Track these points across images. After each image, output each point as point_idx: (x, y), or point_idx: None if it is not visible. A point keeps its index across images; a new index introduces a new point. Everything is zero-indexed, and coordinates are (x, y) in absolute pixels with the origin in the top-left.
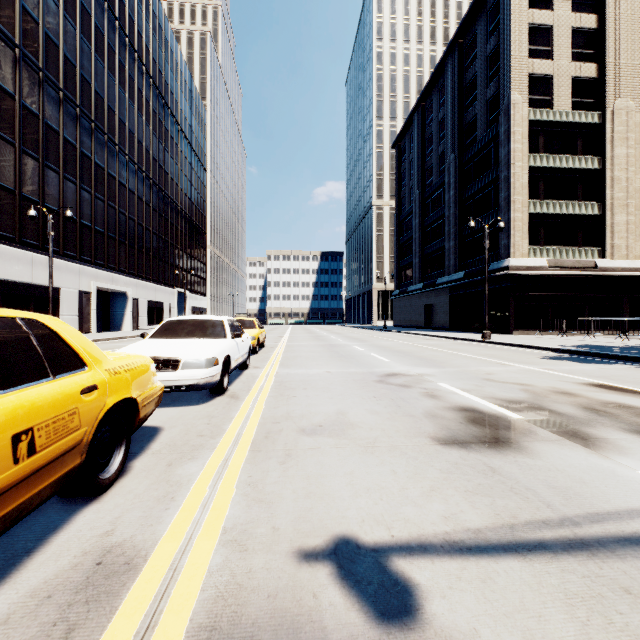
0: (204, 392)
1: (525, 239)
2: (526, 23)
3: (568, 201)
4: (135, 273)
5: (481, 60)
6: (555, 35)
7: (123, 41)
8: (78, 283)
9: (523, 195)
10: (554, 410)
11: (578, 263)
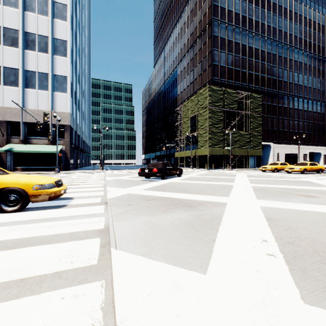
0: None
1: None
2: None
3: None
4: (324, 144)
5: None
6: None
7: (319, 59)
8: (302, 151)
9: None
10: None
11: None
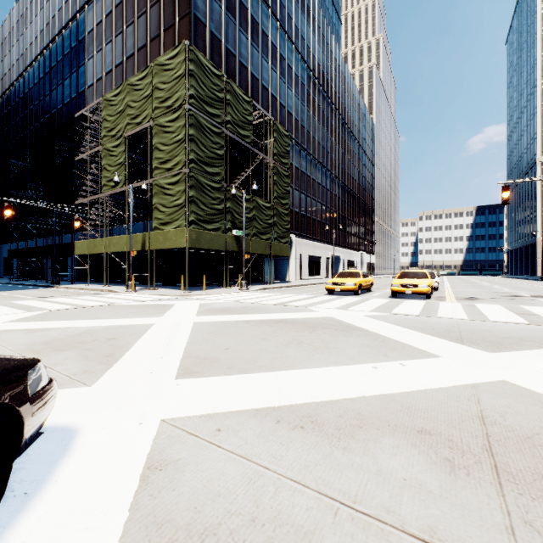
0: None
1: None
2: None
3: None
4: (343, 245)
5: None
6: None
7: (338, 119)
8: (325, 253)
9: None
10: None
11: None
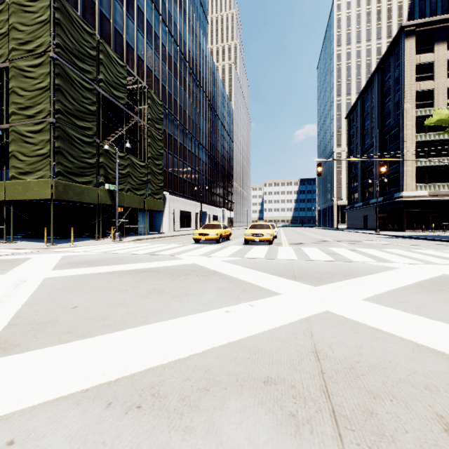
0: None
1: (413, 181)
2: (414, 65)
3: (445, 157)
4: (209, 203)
5: (392, 80)
6: (435, 66)
7: (205, 100)
8: (195, 209)
9: (412, 157)
10: (342, 241)
11: None
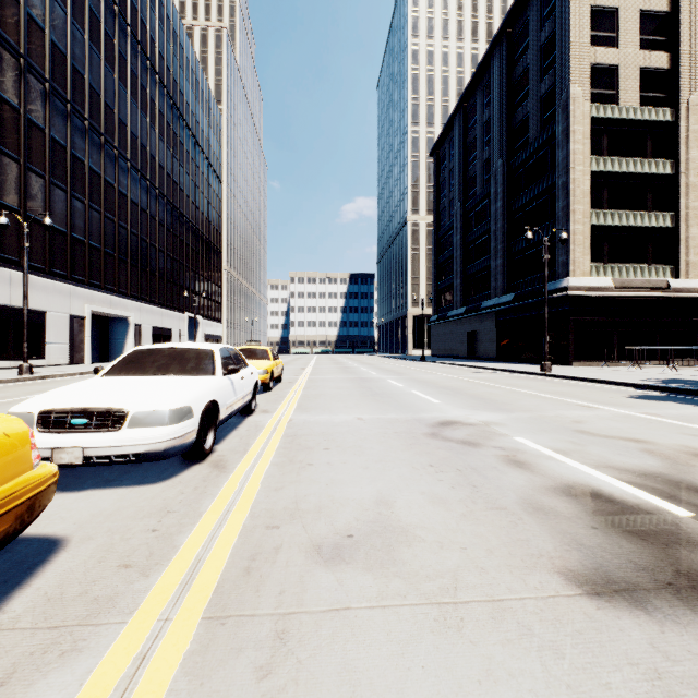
0: (177, 455)
1: (587, 255)
2: (588, 5)
3: (636, 211)
4: (138, 295)
5: (534, 50)
6: (621, 19)
7: (124, 30)
8: (68, 306)
9: (584, 204)
10: None
11: (648, 283)
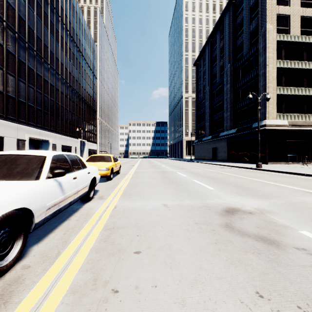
0: None
1: (274, 109)
2: None
3: (298, 87)
4: (54, 130)
5: (246, 10)
6: None
7: (46, 1)
8: (16, 134)
9: (273, 83)
10: None
11: (305, 123)
